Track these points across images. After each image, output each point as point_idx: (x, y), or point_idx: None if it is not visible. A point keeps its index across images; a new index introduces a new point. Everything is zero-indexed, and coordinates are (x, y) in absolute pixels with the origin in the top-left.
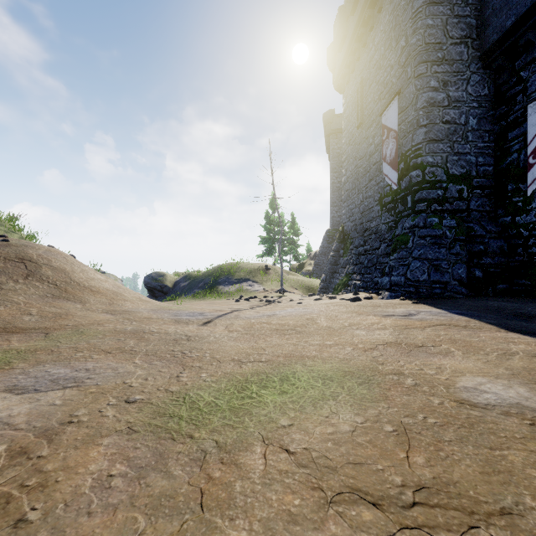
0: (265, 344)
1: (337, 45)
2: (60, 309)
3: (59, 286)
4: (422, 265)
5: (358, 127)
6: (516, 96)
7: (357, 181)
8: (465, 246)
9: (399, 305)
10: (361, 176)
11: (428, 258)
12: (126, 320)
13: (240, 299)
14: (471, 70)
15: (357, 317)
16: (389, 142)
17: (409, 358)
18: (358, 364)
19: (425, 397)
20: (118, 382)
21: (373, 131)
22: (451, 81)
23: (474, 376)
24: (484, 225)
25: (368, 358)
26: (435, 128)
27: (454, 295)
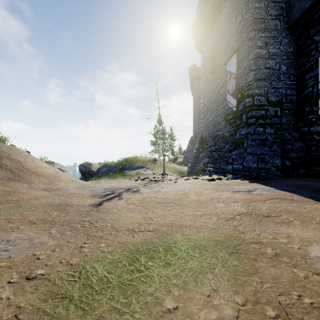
0: (153, 215)
1: (198, 23)
2: (11, 188)
3: (14, 171)
4: (253, 158)
5: (211, 73)
6: (311, 52)
7: (210, 106)
8: (279, 146)
9: (241, 183)
10: (213, 103)
11: (257, 153)
12: (57, 195)
13: (138, 179)
14: (283, 36)
15: (216, 193)
16: (231, 81)
17: (262, 227)
18: (224, 233)
19: (289, 269)
20: (29, 254)
21: (221, 74)
22: (270, 42)
23: (319, 245)
24: (291, 133)
25: (230, 227)
26: (260, 72)
27: (273, 176)
